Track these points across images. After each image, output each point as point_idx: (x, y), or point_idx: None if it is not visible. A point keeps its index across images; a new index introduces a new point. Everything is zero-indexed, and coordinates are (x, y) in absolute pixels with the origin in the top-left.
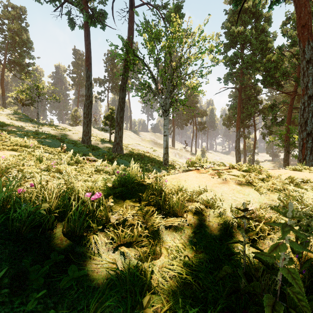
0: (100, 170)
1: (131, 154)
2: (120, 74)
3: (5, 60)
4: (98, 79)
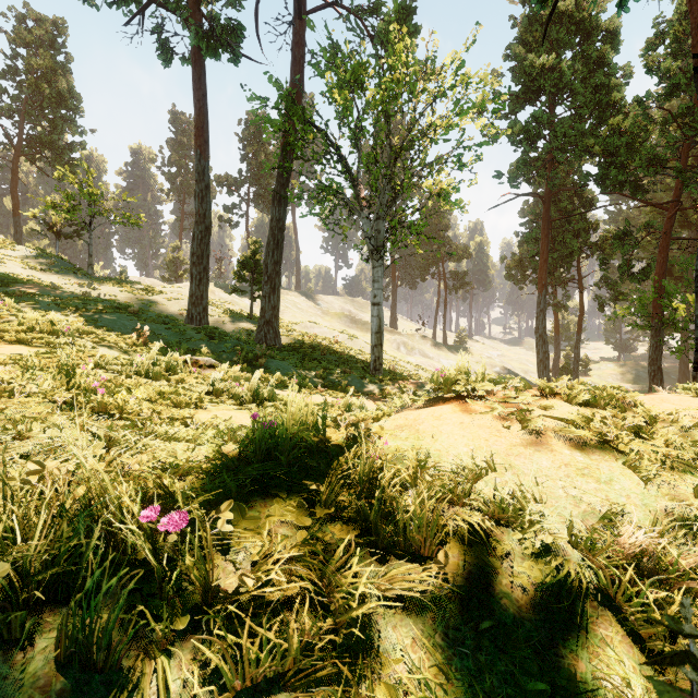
0: (221, 392)
1: (299, 346)
2: (273, 165)
3: (21, 138)
4: (226, 177)
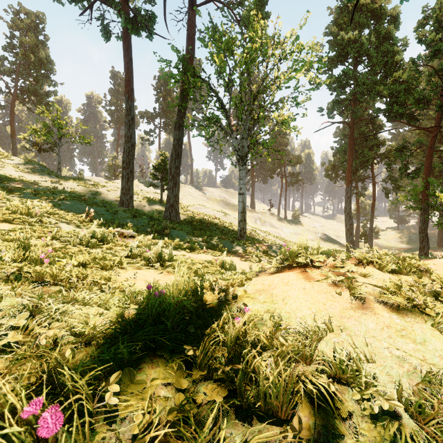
0: (136, 256)
1: (192, 220)
2: (175, 104)
3: (16, 88)
4: (145, 113)
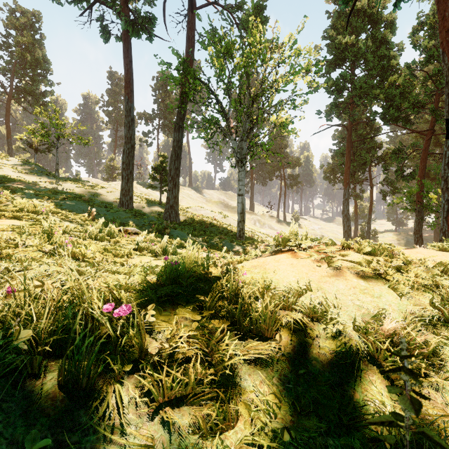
0: (142, 248)
1: (191, 222)
2: (174, 106)
3: (12, 88)
4: (144, 114)
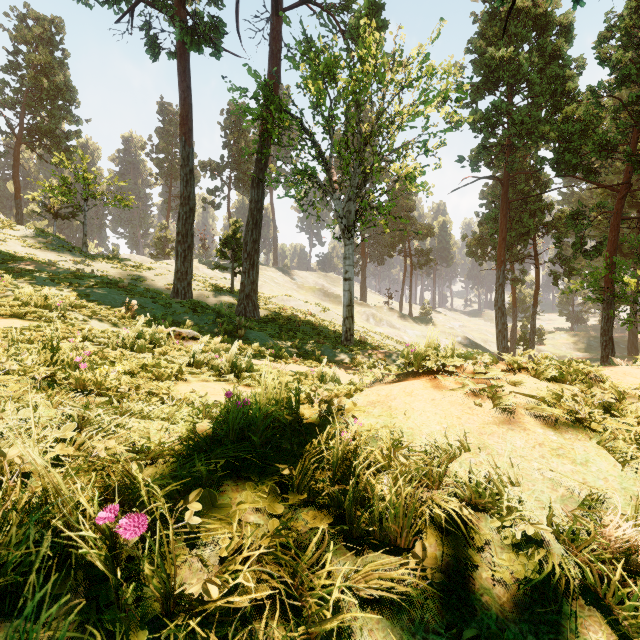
0: (201, 363)
1: (276, 318)
2: (252, 151)
3: (22, 127)
4: (209, 163)
